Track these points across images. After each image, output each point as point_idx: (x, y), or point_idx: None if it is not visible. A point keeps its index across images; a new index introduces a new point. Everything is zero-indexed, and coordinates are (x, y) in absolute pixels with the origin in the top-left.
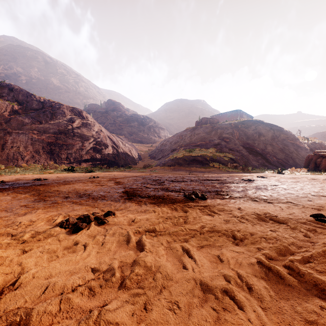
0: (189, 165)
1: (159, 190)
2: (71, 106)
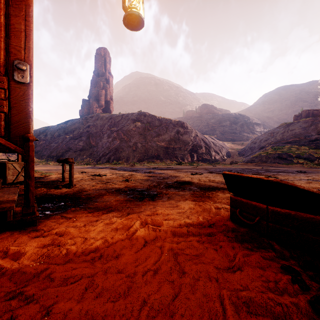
0: (271, 162)
1: None
2: (176, 120)
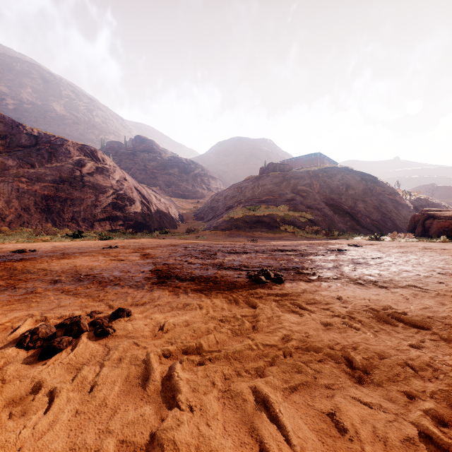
0: (251, 229)
1: (208, 268)
2: (79, 143)
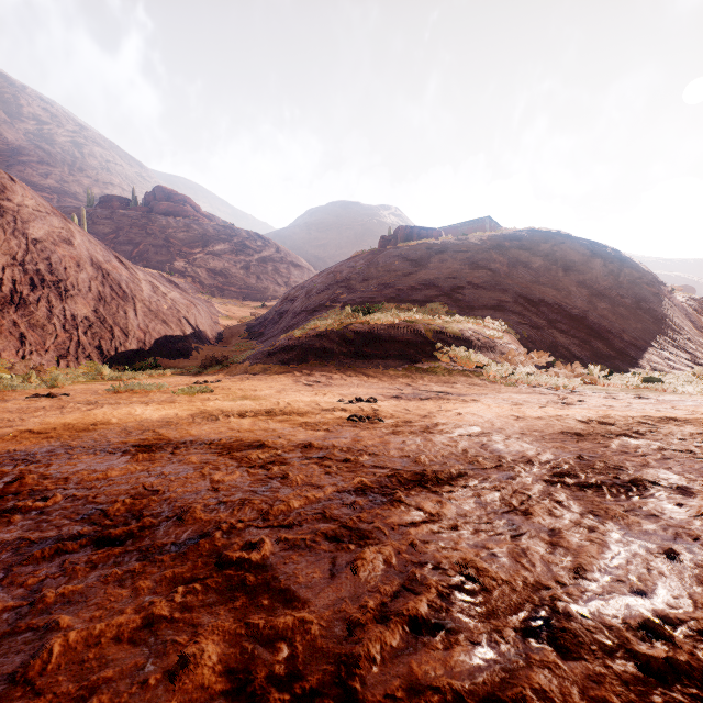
0: (359, 360)
1: None
2: None
